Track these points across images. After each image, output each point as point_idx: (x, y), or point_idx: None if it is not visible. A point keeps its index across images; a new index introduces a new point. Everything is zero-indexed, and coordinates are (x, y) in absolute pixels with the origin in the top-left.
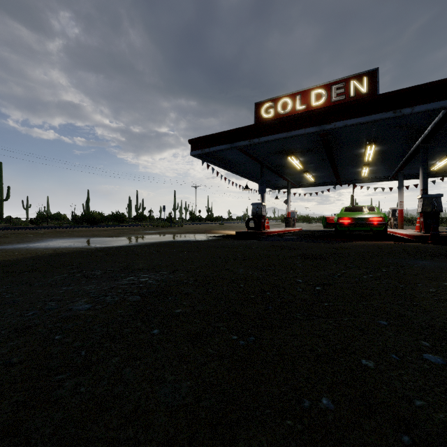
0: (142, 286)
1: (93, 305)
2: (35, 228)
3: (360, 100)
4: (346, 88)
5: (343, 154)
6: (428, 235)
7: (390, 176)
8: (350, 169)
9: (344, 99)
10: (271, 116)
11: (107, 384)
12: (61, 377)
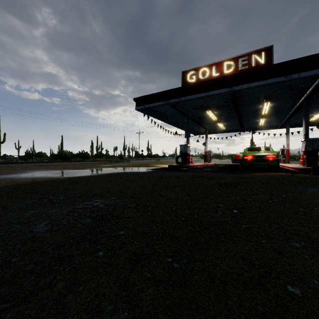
0: (94, 209)
1: (51, 227)
2: (22, 163)
3: (260, 68)
4: (249, 60)
5: (247, 108)
6: (310, 168)
7: (280, 125)
8: (251, 120)
9: (248, 68)
10: (194, 81)
11: (47, 315)
12: (6, 306)
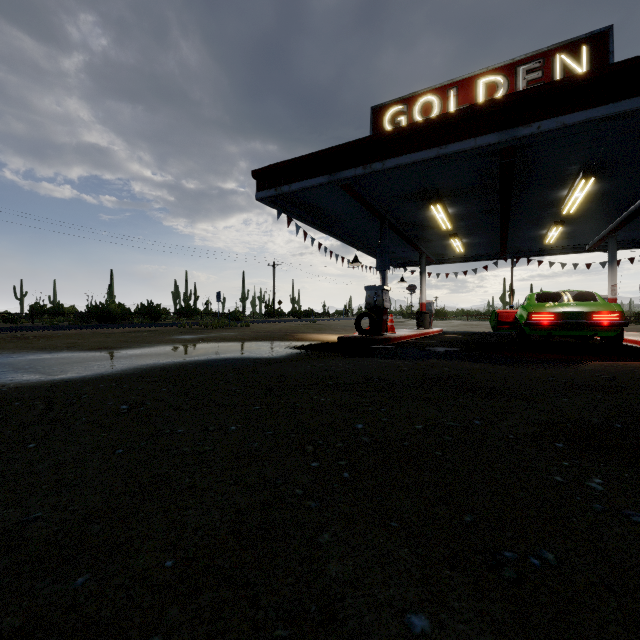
0: None
1: None
2: None
3: (595, 71)
4: (545, 69)
5: (528, 199)
6: None
7: (589, 244)
8: (529, 231)
9: None
10: None
11: None
12: None
